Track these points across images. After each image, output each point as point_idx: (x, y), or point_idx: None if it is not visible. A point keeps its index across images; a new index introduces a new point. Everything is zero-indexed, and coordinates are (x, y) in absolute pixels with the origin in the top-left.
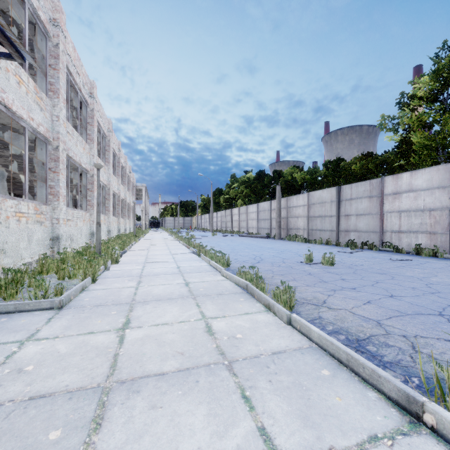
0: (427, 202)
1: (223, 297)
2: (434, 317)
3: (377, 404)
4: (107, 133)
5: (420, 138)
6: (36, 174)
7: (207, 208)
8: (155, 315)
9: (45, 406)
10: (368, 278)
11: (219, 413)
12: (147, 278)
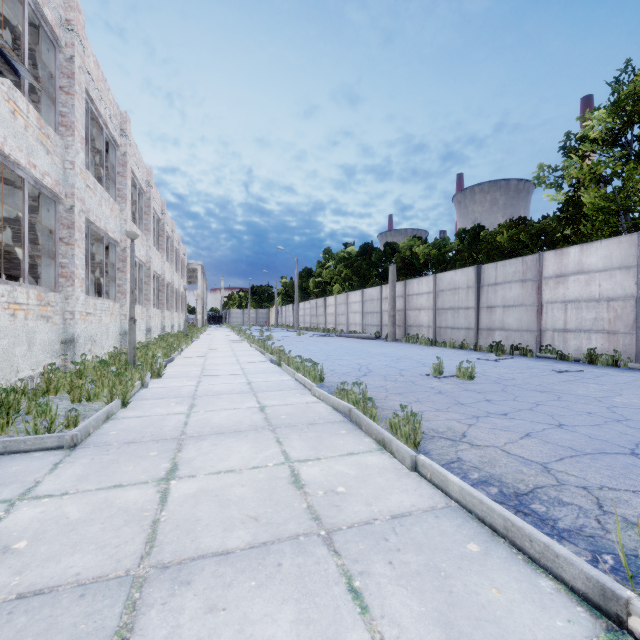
0: (604, 289)
1: (316, 429)
2: (625, 458)
3: (555, 600)
4: (146, 188)
5: (593, 197)
6: (41, 246)
7: (290, 296)
8: (215, 457)
9: (42, 609)
10: (523, 398)
11: (313, 617)
12: (203, 400)
